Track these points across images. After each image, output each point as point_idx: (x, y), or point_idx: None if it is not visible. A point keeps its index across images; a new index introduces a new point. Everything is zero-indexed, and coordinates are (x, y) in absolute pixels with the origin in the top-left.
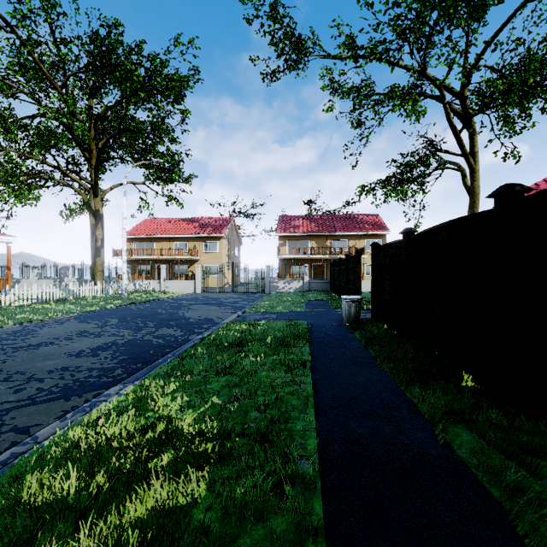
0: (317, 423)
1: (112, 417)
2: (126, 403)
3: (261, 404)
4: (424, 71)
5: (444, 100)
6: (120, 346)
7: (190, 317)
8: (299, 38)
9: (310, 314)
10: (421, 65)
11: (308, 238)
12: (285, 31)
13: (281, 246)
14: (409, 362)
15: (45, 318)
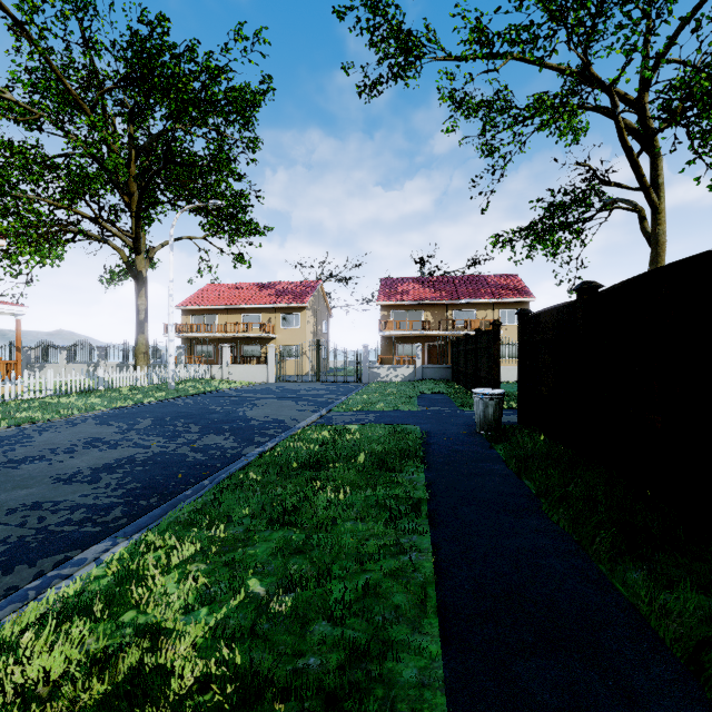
0: (446, 664)
1: (47, 630)
2: (94, 589)
3: (337, 601)
4: (587, 67)
5: (615, 109)
6: (138, 465)
7: (252, 418)
8: (408, 34)
9: (425, 416)
10: (584, 59)
11: (421, 308)
12: (389, 26)
13: (384, 319)
14: (604, 511)
15: (54, 417)
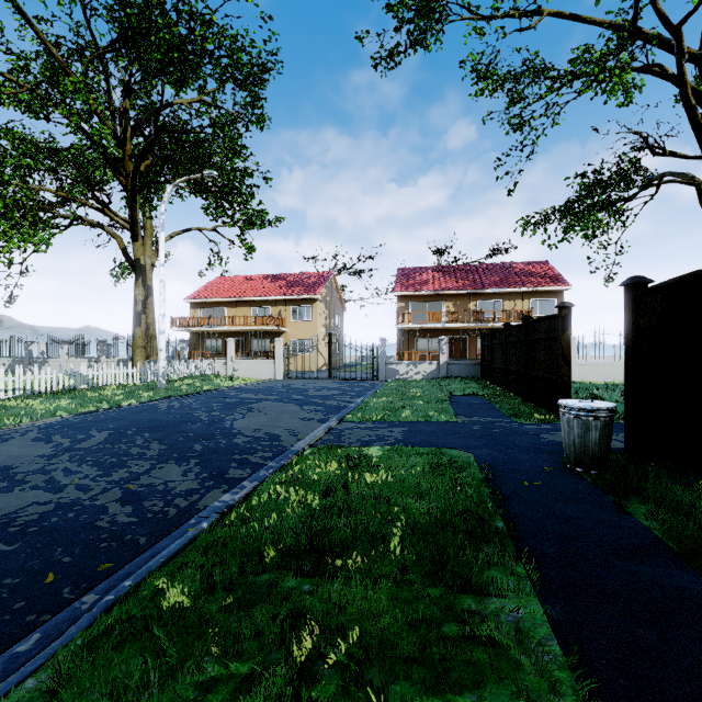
0: None
1: None
2: None
3: None
4: (653, 1)
5: (681, 57)
6: (4, 537)
7: (239, 431)
8: None
9: (472, 432)
10: None
11: (442, 299)
12: None
13: (401, 311)
14: None
15: None
